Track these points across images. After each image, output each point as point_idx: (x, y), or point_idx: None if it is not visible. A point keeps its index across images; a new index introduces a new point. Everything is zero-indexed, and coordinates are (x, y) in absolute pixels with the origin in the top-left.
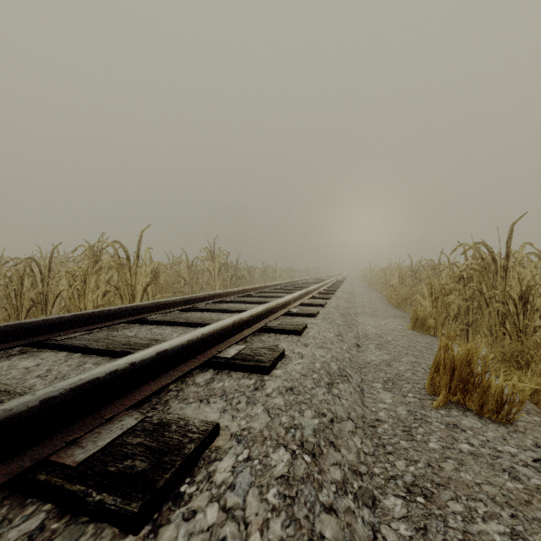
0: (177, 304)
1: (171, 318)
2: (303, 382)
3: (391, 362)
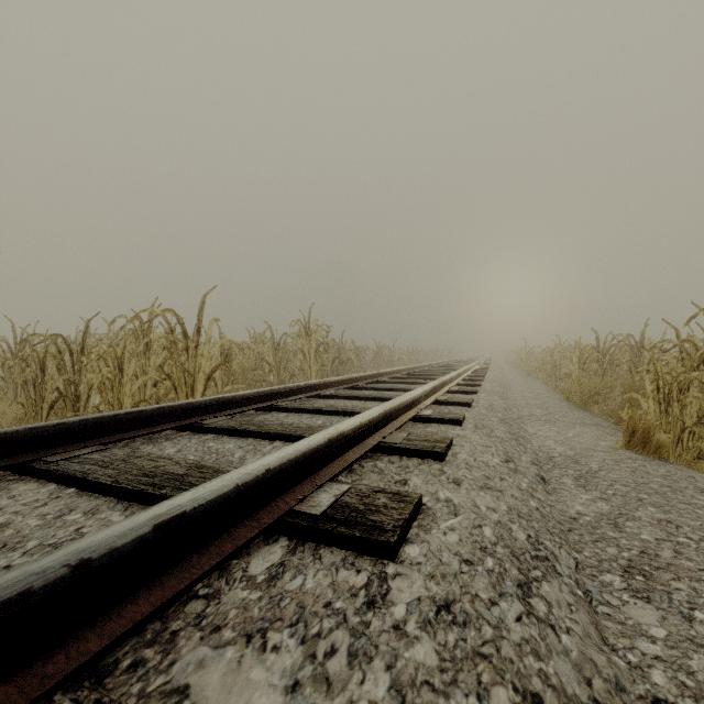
0: (250, 401)
1: (237, 423)
2: (468, 585)
3: (618, 519)
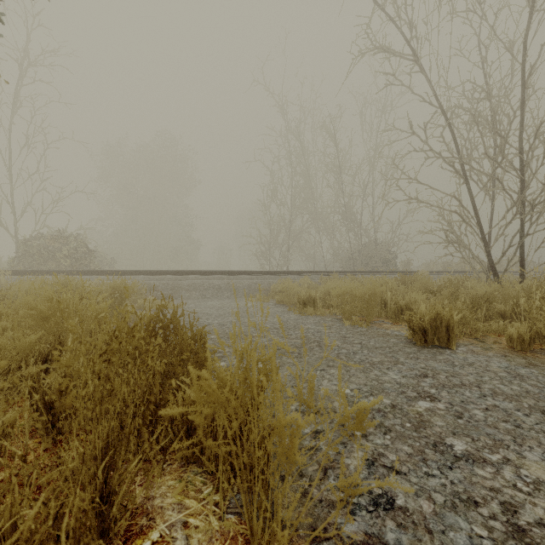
0: None
1: None
2: None
3: None
